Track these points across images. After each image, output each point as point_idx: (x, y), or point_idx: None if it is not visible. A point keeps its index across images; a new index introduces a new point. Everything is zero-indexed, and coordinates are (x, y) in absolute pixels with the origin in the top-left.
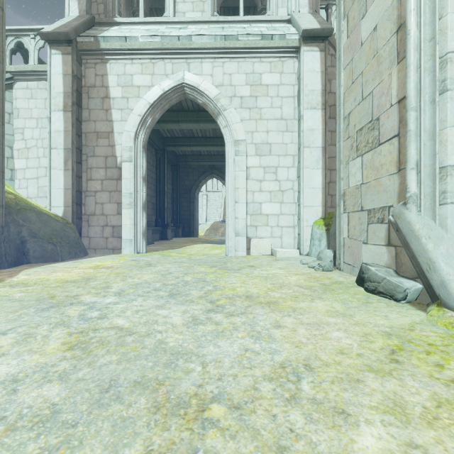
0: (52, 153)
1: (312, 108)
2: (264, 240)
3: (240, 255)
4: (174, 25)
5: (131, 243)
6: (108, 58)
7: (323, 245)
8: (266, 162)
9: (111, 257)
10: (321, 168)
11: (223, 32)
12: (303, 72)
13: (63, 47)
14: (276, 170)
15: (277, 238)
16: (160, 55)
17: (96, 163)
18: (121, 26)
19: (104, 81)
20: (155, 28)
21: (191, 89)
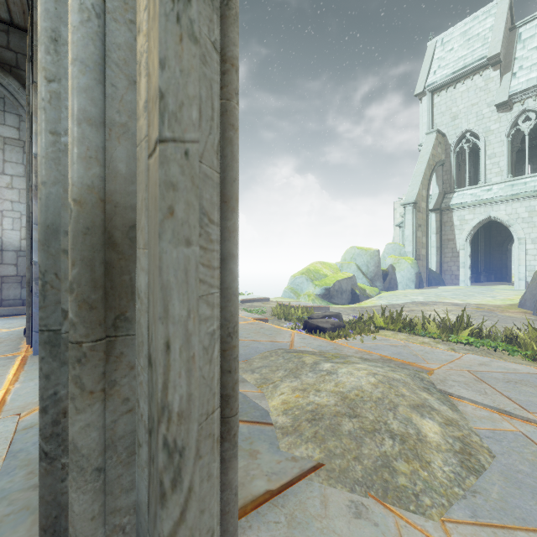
0: (431, 249)
1: None
2: None
3: (521, 289)
4: (484, 187)
5: (464, 282)
6: (453, 210)
7: None
8: None
9: (457, 286)
10: None
11: (511, 191)
12: None
13: (435, 211)
14: None
15: None
16: (477, 206)
17: (447, 251)
18: (458, 193)
19: (451, 219)
20: (475, 192)
21: (494, 217)
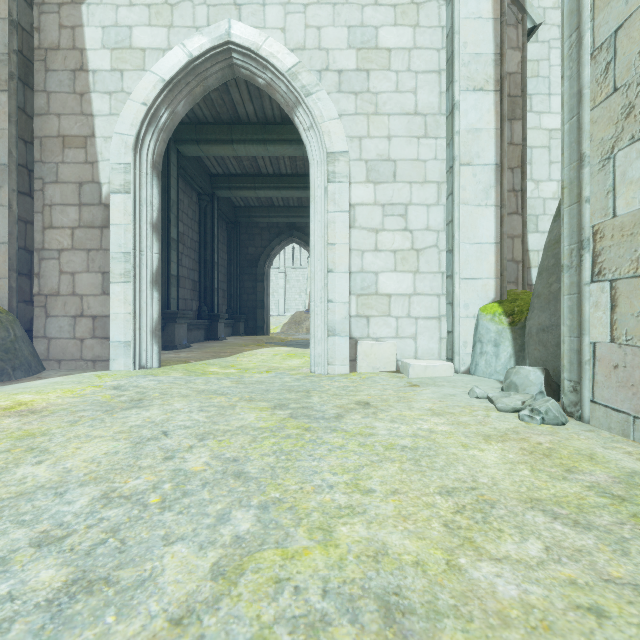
0: None
1: (476, 90)
2: (383, 344)
3: (338, 371)
4: None
5: (128, 350)
6: None
7: (505, 353)
8: (386, 194)
9: (76, 380)
10: (494, 205)
11: None
12: (460, 20)
13: None
14: (405, 211)
15: (408, 340)
16: None
17: (60, 196)
18: None
19: (77, 38)
20: None
21: (245, 54)
